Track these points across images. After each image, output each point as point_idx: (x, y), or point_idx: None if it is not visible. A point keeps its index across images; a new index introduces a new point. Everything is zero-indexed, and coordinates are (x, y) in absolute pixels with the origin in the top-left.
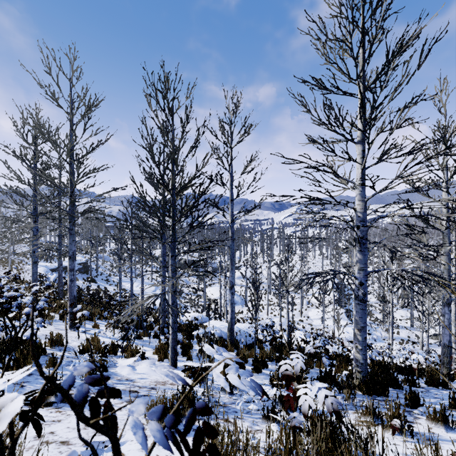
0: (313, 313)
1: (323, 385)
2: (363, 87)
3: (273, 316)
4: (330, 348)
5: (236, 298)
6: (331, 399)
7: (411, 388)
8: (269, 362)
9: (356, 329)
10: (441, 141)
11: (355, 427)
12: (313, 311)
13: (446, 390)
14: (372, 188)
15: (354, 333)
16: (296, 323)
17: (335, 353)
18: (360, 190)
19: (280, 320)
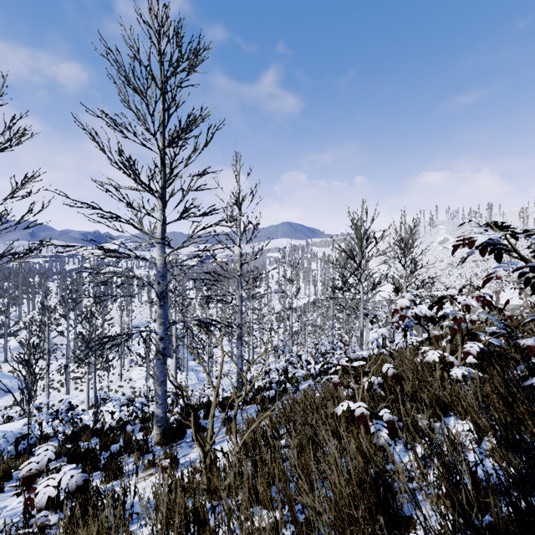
0: (137, 372)
1: (72, 467)
2: (164, 144)
3: (78, 393)
4: (148, 410)
5: (8, 382)
6: (77, 477)
7: (201, 422)
8: (53, 462)
9: (157, 385)
10: (236, 204)
11: (114, 489)
12: (137, 370)
13: (232, 411)
14: (169, 246)
15: (155, 389)
16: (112, 392)
17: (153, 413)
18: (160, 245)
19: (87, 396)
